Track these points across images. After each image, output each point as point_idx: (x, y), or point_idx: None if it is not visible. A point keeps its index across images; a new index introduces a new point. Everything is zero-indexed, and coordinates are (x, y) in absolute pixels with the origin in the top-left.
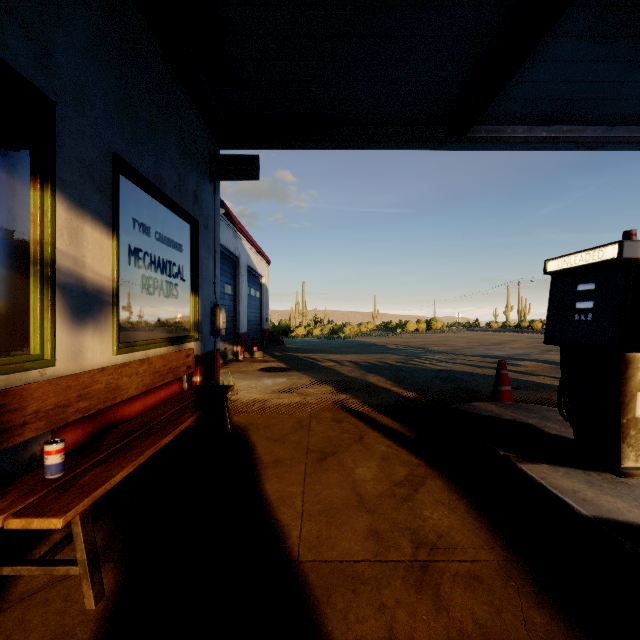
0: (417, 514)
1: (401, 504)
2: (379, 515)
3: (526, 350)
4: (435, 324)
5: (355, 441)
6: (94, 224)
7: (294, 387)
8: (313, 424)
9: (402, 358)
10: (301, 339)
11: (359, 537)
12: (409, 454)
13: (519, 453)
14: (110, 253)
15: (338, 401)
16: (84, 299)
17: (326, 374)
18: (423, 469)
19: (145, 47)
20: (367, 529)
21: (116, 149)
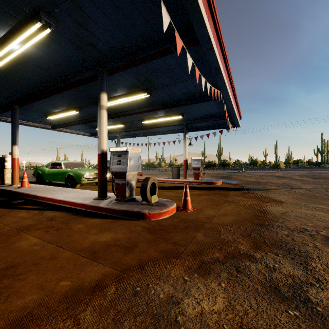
0: None
1: None
2: None
3: None
4: None
5: None
6: None
7: None
8: None
9: None
10: None
11: None
12: None
13: None
14: None
15: None
16: None
17: None
18: None
19: None
20: None
21: None
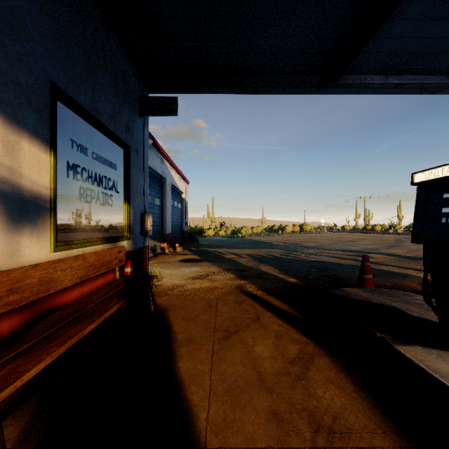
0: (311, 393)
1: (296, 383)
2: (278, 395)
3: (373, 246)
4: (306, 227)
5: (253, 320)
6: (31, 140)
7: (205, 274)
8: (219, 305)
9: (284, 252)
10: (211, 238)
11: (261, 419)
12: (298, 332)
13: (393, 335)
14: (48, 166)
15: (238, 286)
16: (21, 204)
17: (229, 264)
18: (311, 347)
19: (82, 0)
20: (268, 410)
21: (54, 79)
